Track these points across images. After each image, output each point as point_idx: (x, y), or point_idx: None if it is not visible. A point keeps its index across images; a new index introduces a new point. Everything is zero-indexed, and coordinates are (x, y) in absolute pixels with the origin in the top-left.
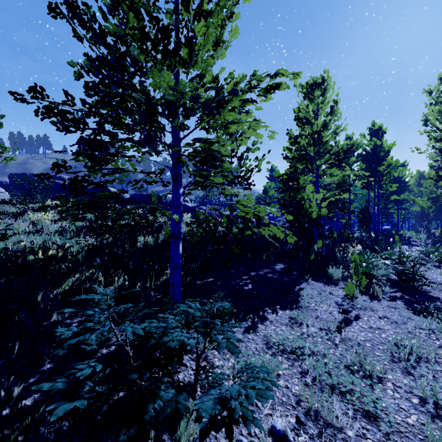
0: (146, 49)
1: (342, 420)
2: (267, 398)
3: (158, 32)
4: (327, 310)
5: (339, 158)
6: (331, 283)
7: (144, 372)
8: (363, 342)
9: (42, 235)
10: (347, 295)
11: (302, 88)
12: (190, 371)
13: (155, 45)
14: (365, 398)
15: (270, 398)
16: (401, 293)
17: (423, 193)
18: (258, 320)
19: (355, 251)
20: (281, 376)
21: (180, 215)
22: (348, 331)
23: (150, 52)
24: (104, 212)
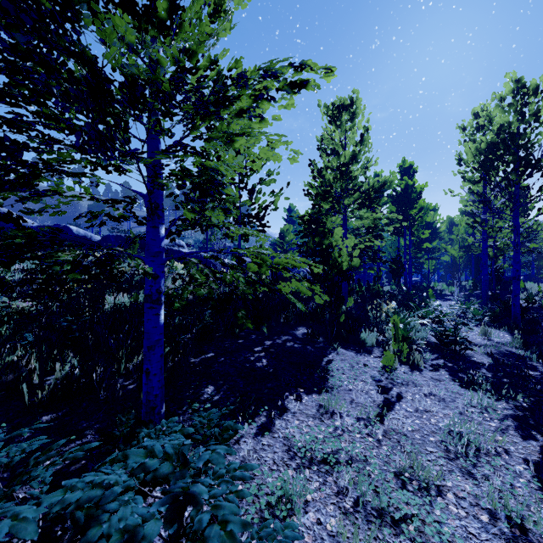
0: None
1: None
2: None
3: None
4: (363, 389)
5: (370, 197)
6: (364, 351)
7: None
8: (411, 433)
9: None
10: (384, 366)
11: (328, 110)
12: None
13: None
14: (426, 526)
15: None
16: (443, 359)
17: (453, 241)
18: (276, 413)
19: (389, 310)
20: (310, 504)
21: (160, 268)
22: (391, 419)
23: (106, 7)
24: (9, 263)
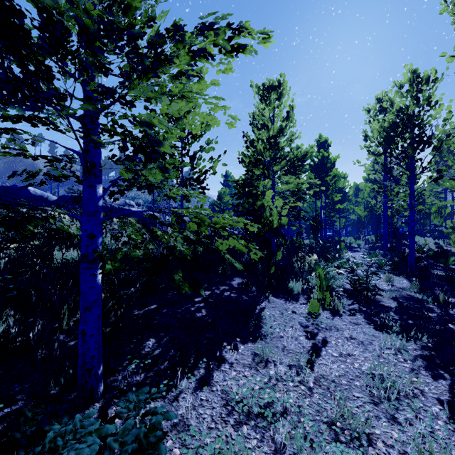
0: None
1: None
2: None
3: None
4: (293, 335)
5: (294, 165)
6: (292, 298)
7: None
8: (338, 378)
9: None
10: (309, 312)
11: (259, 90)
12: None
13: None
14: None
15: None
16: (358, 304)
17: (358, 203)
18: (214, 365)
19: (312, 261)
20: None
21: (98, 227)
22: (320, 365)
23: None
24: None
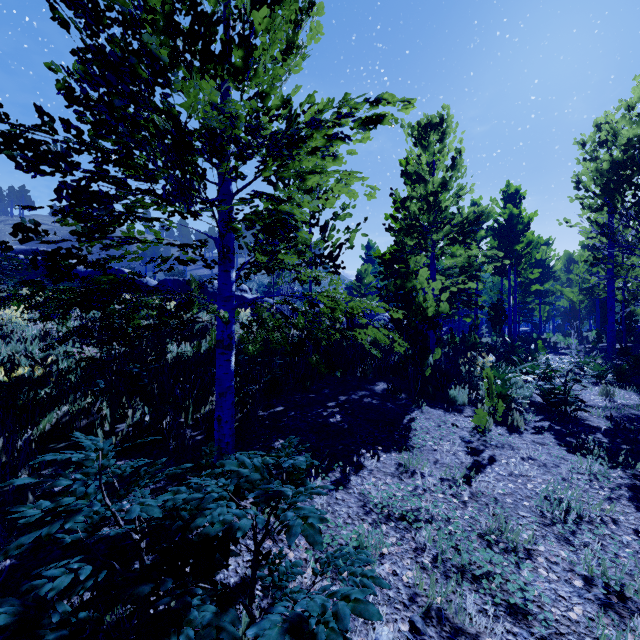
0: (175, 47)
1: (478, 622)
2: (370, 617)
3: (195, 24)
4: (450, 450)
5: (463, 231)
6: (453, 410)
7: (163, 580)
8: (502, 496)
9: (11, 344)
10: (476, 427)
11: (413, 130)
12: (247, 556)
13: (190, 41)
14: (510, 584)
15: (375, 617)
16: (549, 422)
17: (572, 282)
18: (351, 470)
19: (486, 363)
20: (386, 557)
21: (232, 312)
22: (480, 482)
23: (182, 55)
24: (104, 307)
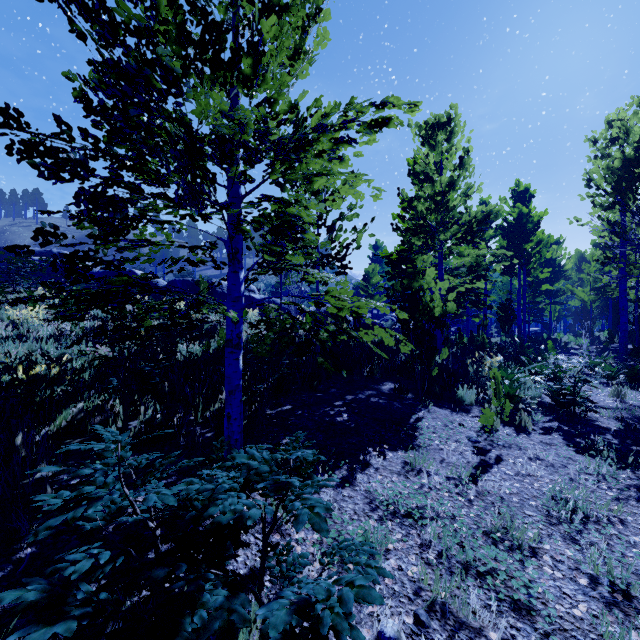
0: (187, 56)
1: (482, 616)
2: (373, 601)
3: (206, 32)
4: (457, 450)
5: (471, 231)
6: (461, 410)
7: (178, 564)
8: (508, 496)
9: (27, 343)
10: (483, 427)
11: (420, 130)
12: (256, 549)
13: (201, 50)
14: (514, 581)
15: (378, 601)
16: (558, 422)
17: (583, 282)
18: (357, 468)
19: (494, 364)
20: (391, 552)
21: (241, 312)
22: (486, 481)
23: (193, 63)
24: (119, 307)
